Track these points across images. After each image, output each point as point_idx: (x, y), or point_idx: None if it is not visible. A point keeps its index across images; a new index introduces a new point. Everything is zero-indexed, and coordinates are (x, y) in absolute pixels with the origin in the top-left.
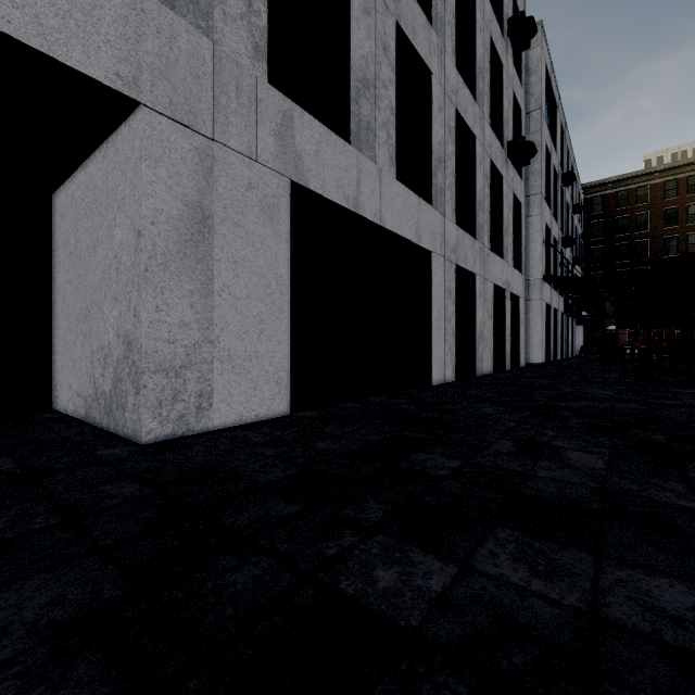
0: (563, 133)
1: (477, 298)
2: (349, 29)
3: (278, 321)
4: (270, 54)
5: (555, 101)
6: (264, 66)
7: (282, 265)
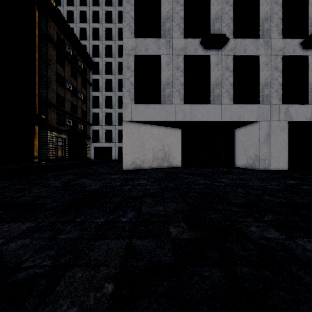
0: None
1: None
2: (308, 75)
3: (284, 151)
4: (282, 94)
5: None
6: (281, 102)
7: (285, 139)
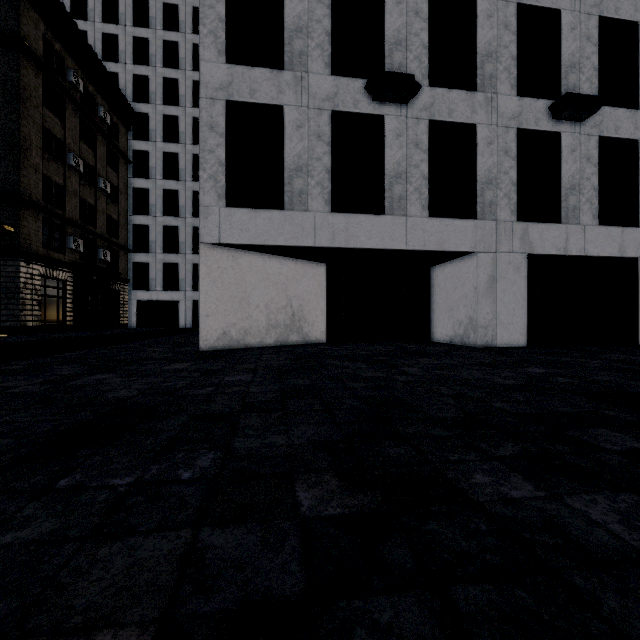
0: None
1: None
2: (560, 169)
3: (521, 310)
4: (517, 203)
5: None
6: (515, 216)
7: (523, 288)
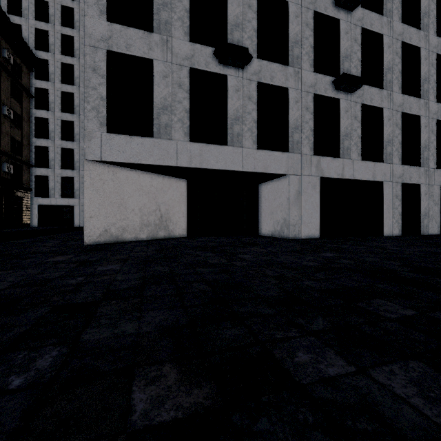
0: None
1: (422, 195)
2: (339, 122)
3: (316, 214)
4: (314, 143)
5: None
6: (312, 152)
7: (317, 199)
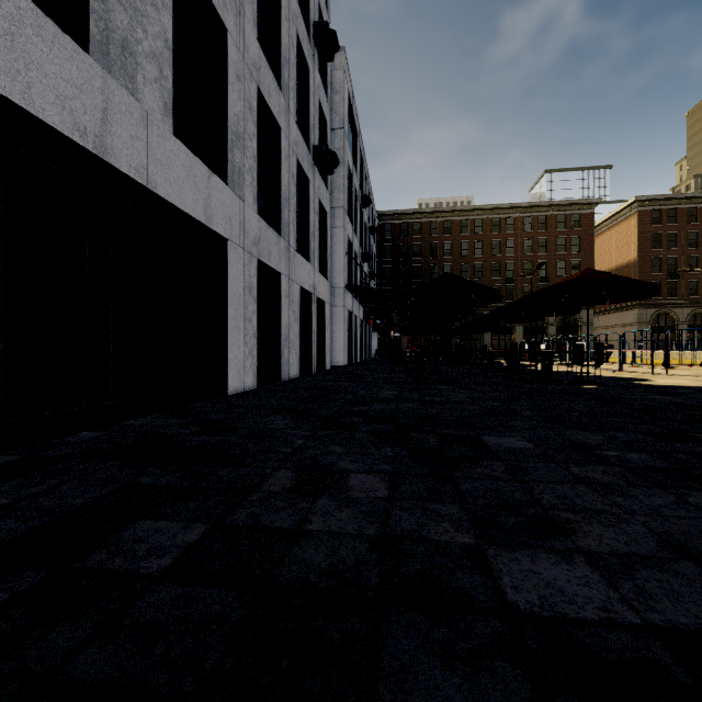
0: (362, 159)
1: (282, 298)
2: None
3: None
4: None
5: (356, 128)
6: None
7: None
